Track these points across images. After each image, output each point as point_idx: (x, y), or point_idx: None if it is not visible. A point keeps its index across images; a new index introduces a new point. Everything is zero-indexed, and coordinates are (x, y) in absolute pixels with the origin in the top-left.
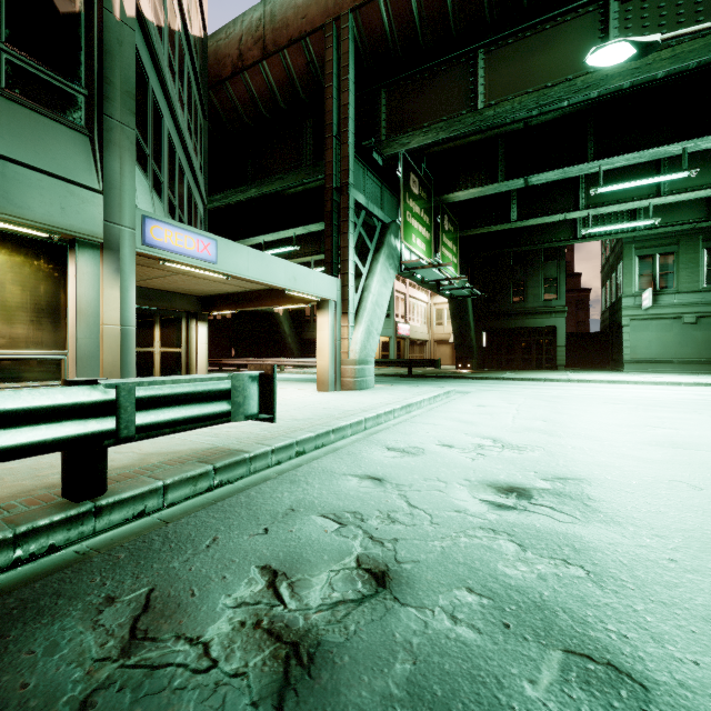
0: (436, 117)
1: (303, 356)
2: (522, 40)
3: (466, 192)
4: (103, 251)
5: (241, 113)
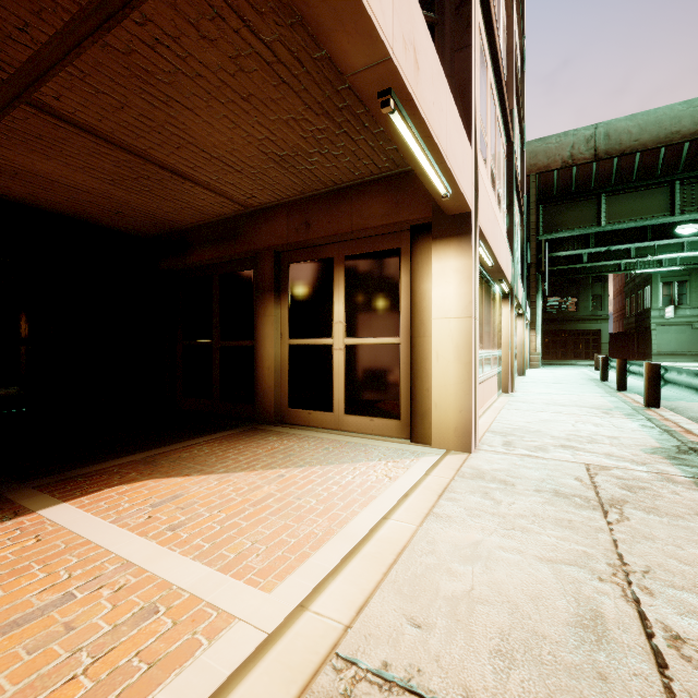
0: (575, 225)
1: None
2: (627, 193)
3: (568, 252)
4: (525, 316)
5: None
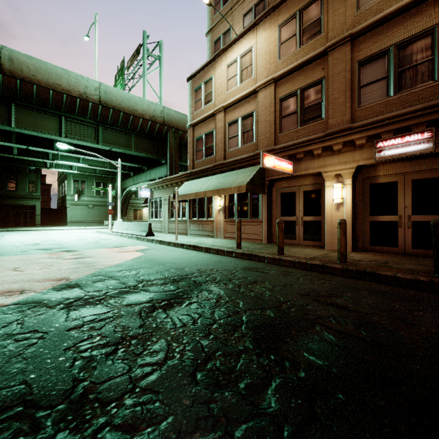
0: None
1: None
2: (32, 111)
3: None
4: None
5: None
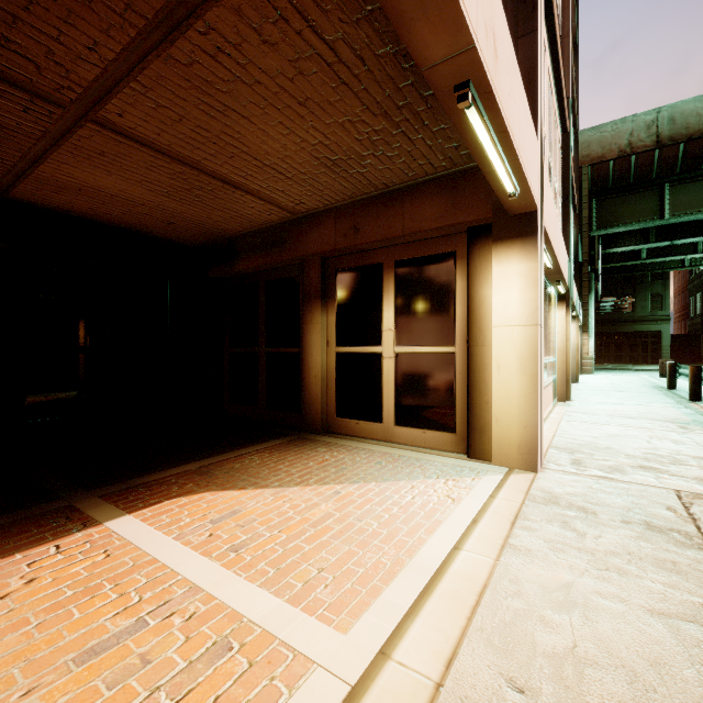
0: (634, 218)
1: None
2: (695, 182)
3: (625, 248)
4: (578, 318)
5: None
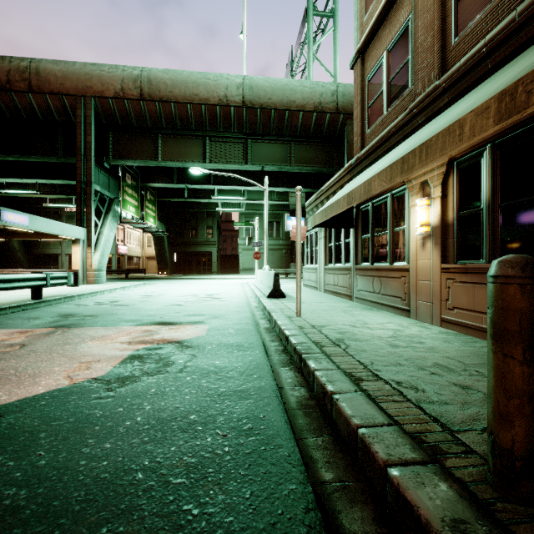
0: (139, 156)
1: (33, 267)
2: (177, 138)
3: (158, 184)
4: None
5: (5, 111)
